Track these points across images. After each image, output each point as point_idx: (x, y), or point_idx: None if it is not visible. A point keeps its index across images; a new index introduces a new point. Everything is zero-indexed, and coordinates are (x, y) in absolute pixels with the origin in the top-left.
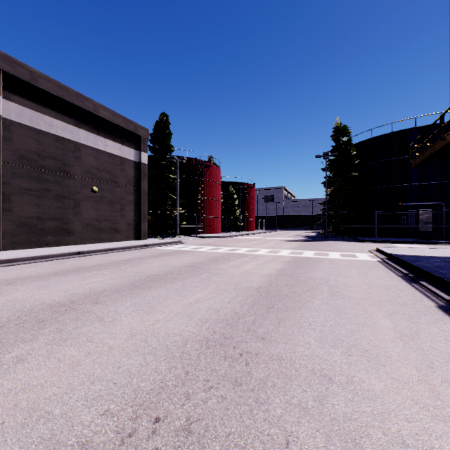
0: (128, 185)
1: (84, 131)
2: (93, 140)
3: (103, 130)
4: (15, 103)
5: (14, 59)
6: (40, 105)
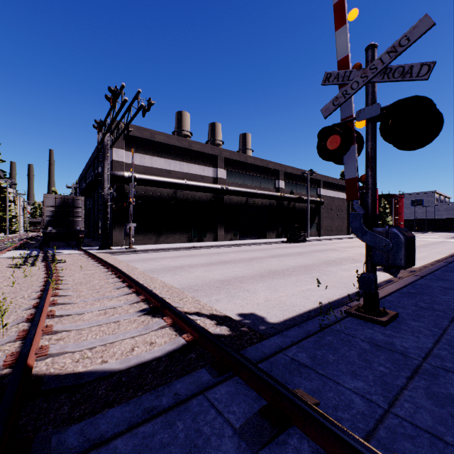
0: (345, 210)
1: (335, 192)
2: (337, 194)
3: (339, 189)
4: (323, 189)
5: (324, 176)
6: (327, 187)
